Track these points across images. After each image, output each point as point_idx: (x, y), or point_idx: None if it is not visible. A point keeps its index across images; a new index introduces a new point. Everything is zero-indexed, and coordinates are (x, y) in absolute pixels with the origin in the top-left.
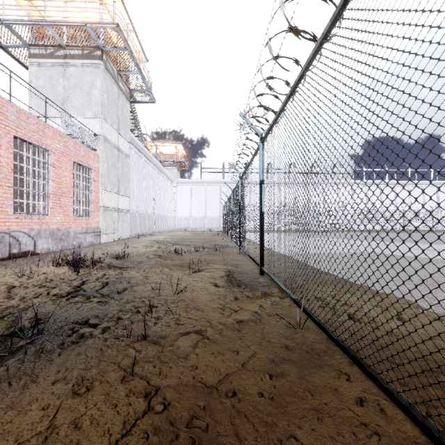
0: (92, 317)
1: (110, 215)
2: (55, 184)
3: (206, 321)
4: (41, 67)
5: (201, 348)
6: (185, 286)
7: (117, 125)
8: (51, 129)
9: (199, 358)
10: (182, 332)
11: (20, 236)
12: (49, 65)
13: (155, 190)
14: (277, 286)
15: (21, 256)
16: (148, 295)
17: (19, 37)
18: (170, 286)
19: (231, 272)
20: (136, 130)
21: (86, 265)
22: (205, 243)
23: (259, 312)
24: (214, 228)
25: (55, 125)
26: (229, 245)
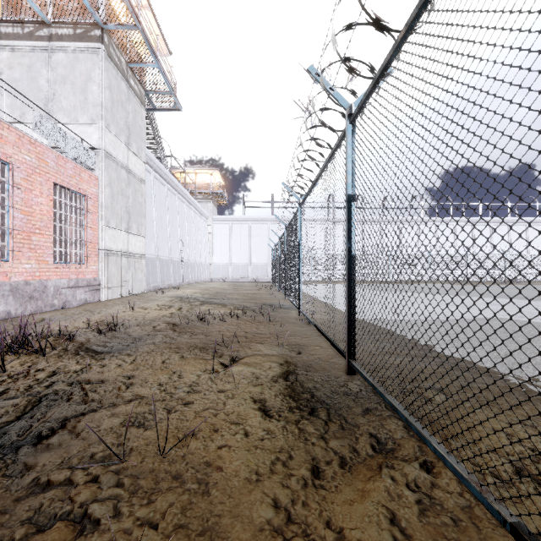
0: None
1: (115, 262)
2: (21, 215)
3: None
4: (16, 53)
5: None
6: (197, 412)
7: (126, 137)
8: (14, 132)
9: None
10: None
11: None
12: (26, 50)
13: (183, 228)
14: (394, 413)
15: None
16: (99, 454)
17: None
18: (164, 413)
19: (291, 367)
20: (157, 148)
21: (35, 349)
22: (247, 300)
23: None
24: (260, 278)
25: (35, 134)
26: (281, 305)
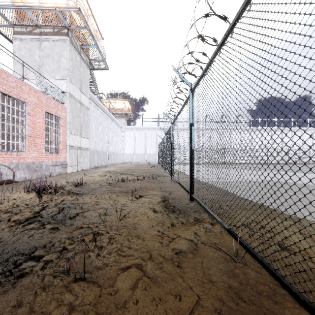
0: (40, 247)
1: (74, 152)
2: (30, 128)
3: (147, 252)
4: (22, 42)
5: (142, 291)
6: (128, 211)
7: (79, 85)
8: (27, 86)
9: (139, 308)
10: (123, 266)
11: (1, 168)
12: (28, 40)
13: (109, 134)
14: (206, 211)
15: (2, 183)
16: (95, 221)
17: (6, 18)
18: (115, 211)
19: (166, 198)
20: (95, 90)
21: (50, 192)
22: (145, 172)
23: (195, 241)
24: (151, 161)
25: (33, 85)
26: (163, 175)
